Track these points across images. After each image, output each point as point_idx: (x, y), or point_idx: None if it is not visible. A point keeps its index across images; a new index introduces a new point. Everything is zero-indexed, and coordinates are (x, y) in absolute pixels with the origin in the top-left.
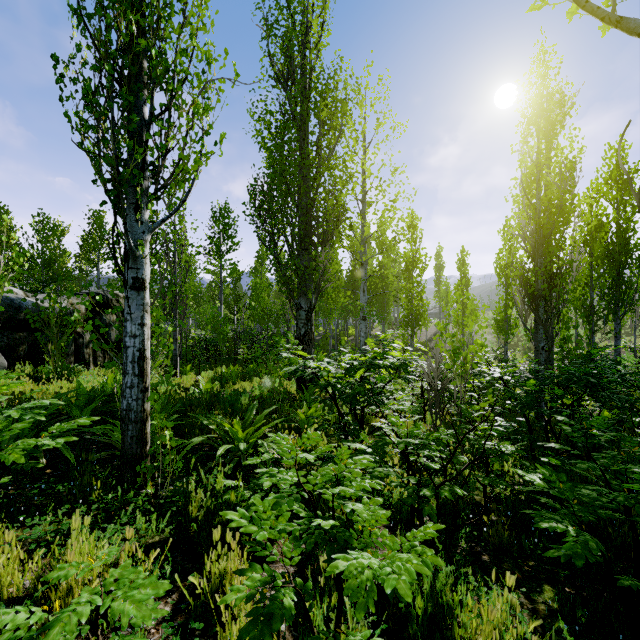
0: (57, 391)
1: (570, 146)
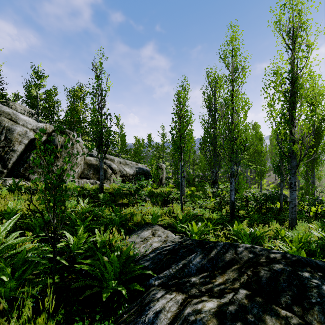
0: (158, 191)
1: (324, 110)
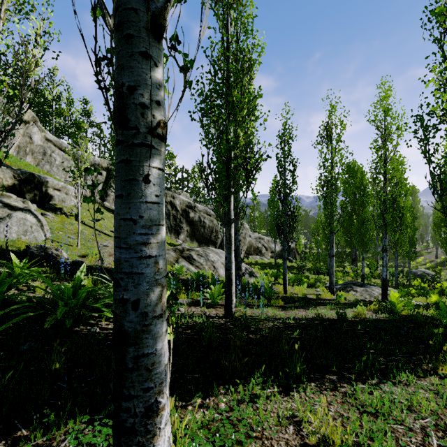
0: (304, 265)
1: None
